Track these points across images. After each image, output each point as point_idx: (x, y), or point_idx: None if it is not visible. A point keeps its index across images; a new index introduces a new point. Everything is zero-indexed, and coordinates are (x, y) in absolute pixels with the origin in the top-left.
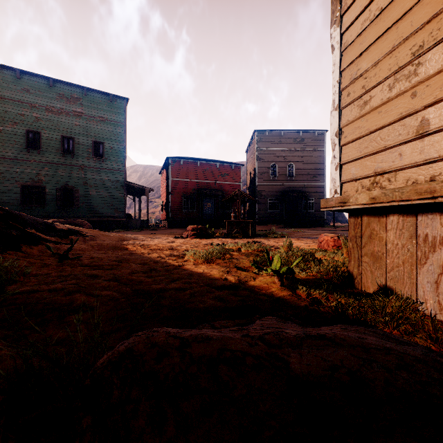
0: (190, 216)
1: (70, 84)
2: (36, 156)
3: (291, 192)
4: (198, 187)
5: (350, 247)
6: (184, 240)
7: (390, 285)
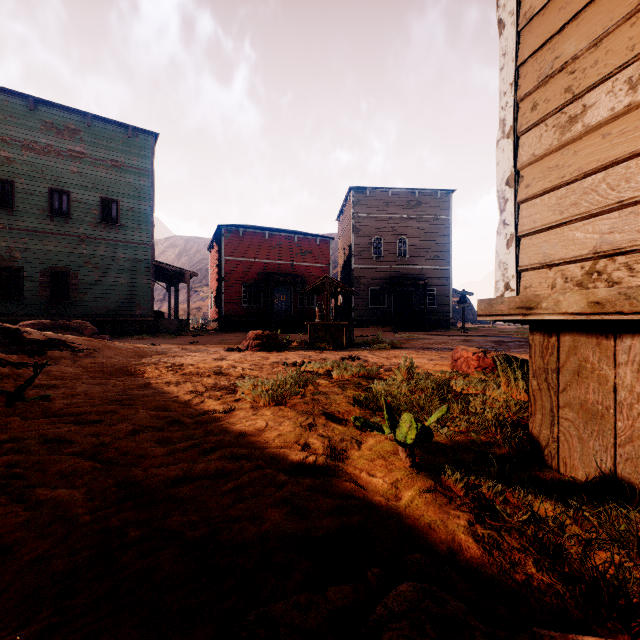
0: (254, 314)
1: (64, 108)
2: (6, 219)
3: (402, 278)
4: (266, 270)
5: (534, 388)
6: (242, 355)
7: (624, 471)
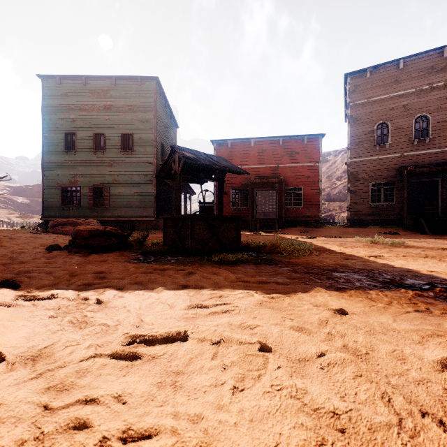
0: (241, 214)
1: (101, 78)
2: (73, 157)
3: (415, 165)
4: (251, 175)
5: None
6: (3, 256)
7: None
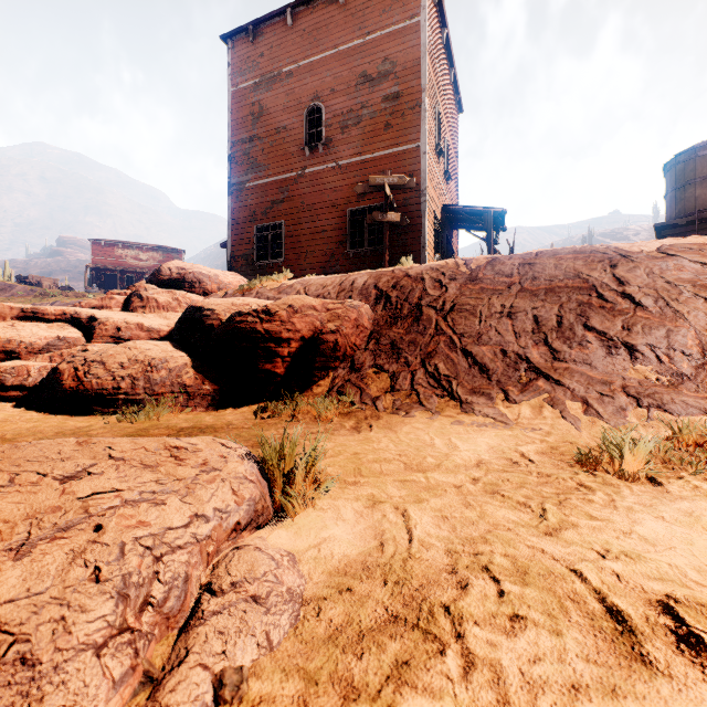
0: None
1: None
2: None
3: None
4: None
5: None
6: None
7: None
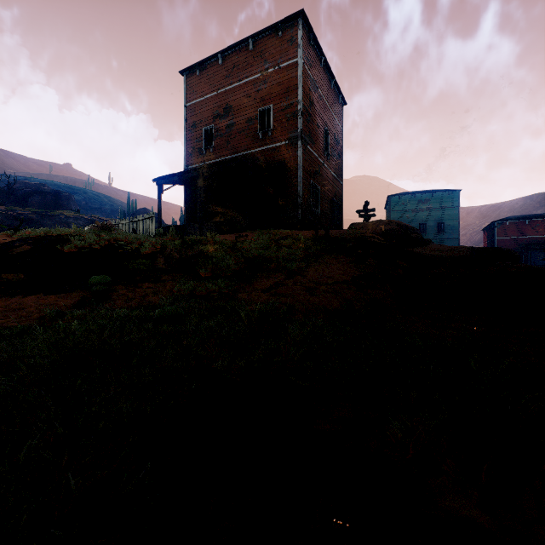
0: None
1: (424, 193)
2: None
3: None
4: (526, 242)
5: None
6: None
7: None
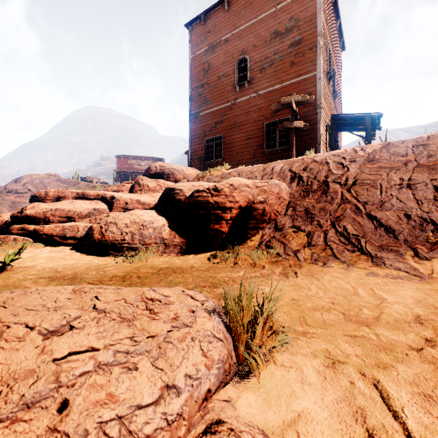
0: None
1: None
2: None
3: None
4: None
5: None
6: None
7: None
